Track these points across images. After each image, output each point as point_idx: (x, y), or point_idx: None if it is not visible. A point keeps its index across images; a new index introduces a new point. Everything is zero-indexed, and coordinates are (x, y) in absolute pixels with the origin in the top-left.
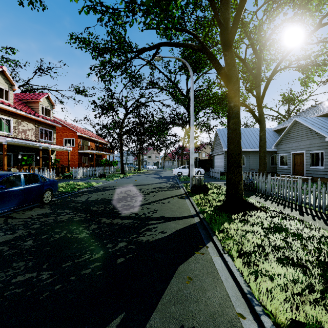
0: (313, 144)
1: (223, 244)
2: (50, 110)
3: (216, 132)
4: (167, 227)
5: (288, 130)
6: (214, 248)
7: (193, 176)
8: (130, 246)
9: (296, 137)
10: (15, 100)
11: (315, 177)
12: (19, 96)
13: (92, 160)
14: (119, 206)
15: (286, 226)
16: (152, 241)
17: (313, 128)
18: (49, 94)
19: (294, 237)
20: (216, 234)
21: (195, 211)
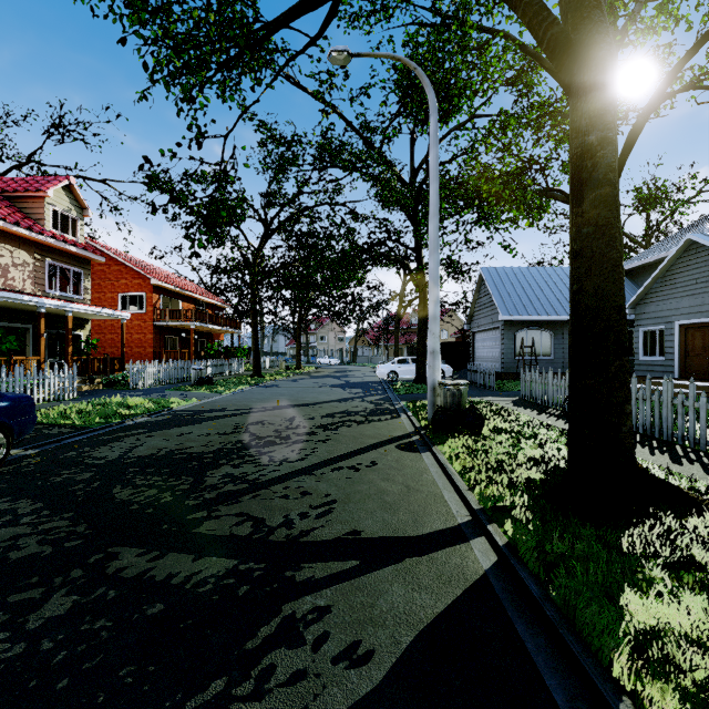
0: None
1: None
2: (77, 221)
3: (480, 278)
4: (372, 609)
5: (668, 267)
6: None
7: (438, 382)
8: None
9: (692, 284)
10: None
11: None
12: None
13: (189, 344)
14: (211, 484)
15: None
16: None
17: None
18: (74, 180)
19: None
20: (613, 676)
21: (465, 505)
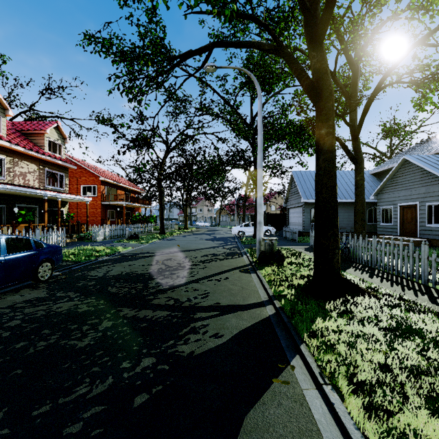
0: (431, 192)
1: (320, 362)
2: (61, 146)
3: (292, 177)
4: (224, 325)
5: (394, 173)
6: (306, 370)
7: (261, 238)
8: (161, 365)
9: (406, 183)
10: (10, 131)
11: (434, 239)
12: (16, 126)
13: (121, 214)
14: (152, 286)
15: (419, 325)
16: (200, 355)
17: (432, 170)
18: (60, 123)
19: (438, 347)
20: (304, 340)
21: (267, 294)
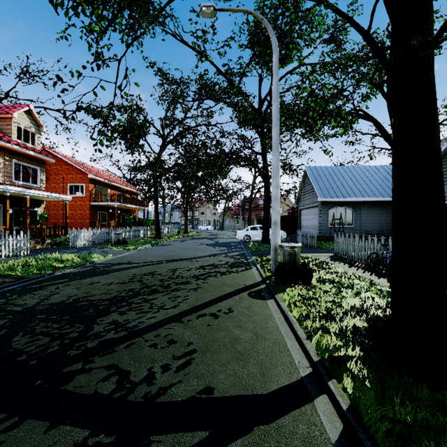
0: None
1: None
2: (35, 135)
3: (305, 173)
4: None
5: None
6: None
7: (279, 245)
8: None
9: None
10: None
11: None
12: None
13: (114, 217)
14: (96, 332)
15: None
16: None
17: None
18: (32, 107)
19: None
20: None
21: (305, 355)
